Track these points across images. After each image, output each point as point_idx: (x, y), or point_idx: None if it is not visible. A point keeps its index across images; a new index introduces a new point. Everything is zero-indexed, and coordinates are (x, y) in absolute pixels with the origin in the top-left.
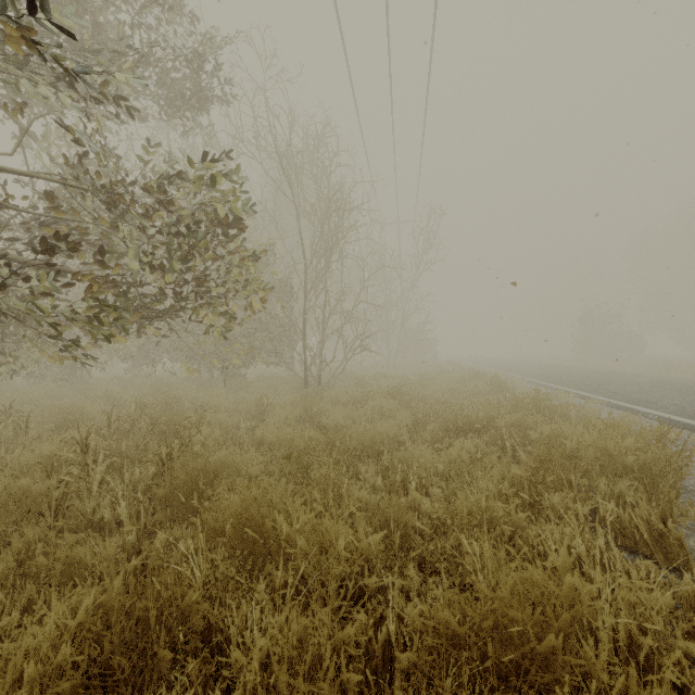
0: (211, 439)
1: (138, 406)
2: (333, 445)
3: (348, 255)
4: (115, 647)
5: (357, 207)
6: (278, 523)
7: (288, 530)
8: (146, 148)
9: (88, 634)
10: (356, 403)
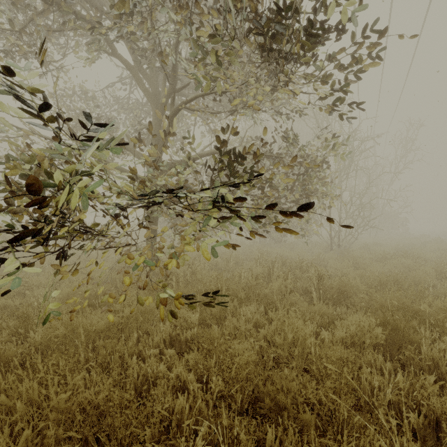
0: (324, 272)
1: (261, 255)
2: (395, 281)
3: (361, 168)
4: (387, 334)
5: (372, 139)
6: (422, 306)
7: (428, 310)
8: (285, 134)
9: (368, 329)
10: (377, 260)
